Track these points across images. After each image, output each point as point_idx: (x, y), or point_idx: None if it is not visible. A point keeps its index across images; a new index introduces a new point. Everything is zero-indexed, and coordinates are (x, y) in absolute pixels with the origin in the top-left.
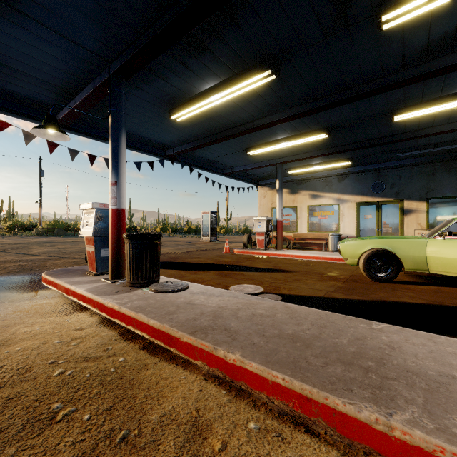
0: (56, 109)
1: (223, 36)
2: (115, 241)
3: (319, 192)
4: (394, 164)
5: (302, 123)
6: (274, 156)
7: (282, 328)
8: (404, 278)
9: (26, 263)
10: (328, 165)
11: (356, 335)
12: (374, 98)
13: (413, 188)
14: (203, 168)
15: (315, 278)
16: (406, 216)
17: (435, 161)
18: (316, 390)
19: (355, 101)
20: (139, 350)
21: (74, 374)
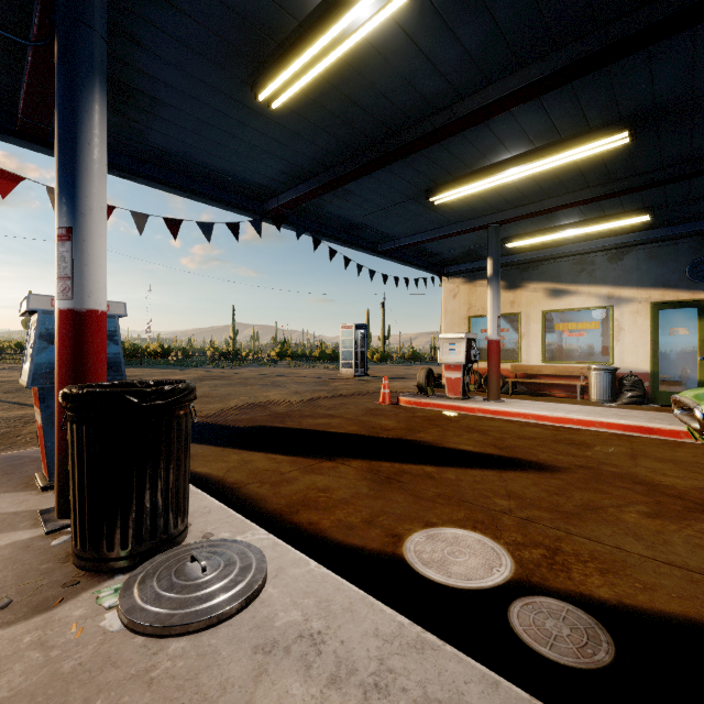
0: (8, 95)
1: None
2: None
3: (567, 284)
4: None
5: (572, 105)
6: (484, 207)
7: None
8: None
9: None
10: (597, 225)
11: None
12: None
13: None
14: (340, 241)
15: (639, 503)
16: None
17: None
18: None
19: None
20: None
21: None
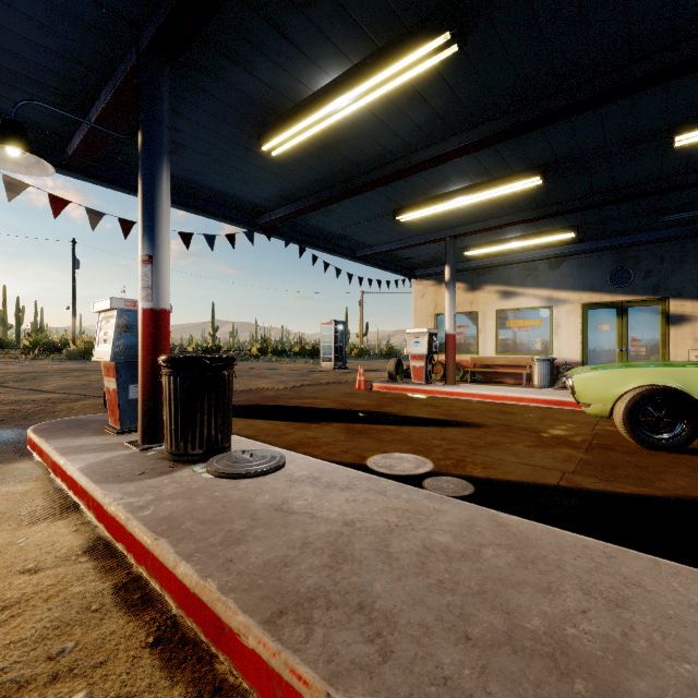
0: (61, 138)
1: None
2: (148, 371)
3: (516, 287)
4: (651, 237)
5: (497, 157)
6: (442, 224)
7: (510, 604)
8: None
9: (22, 407)
10: (535, 239)
11: None
12: (642, 100)
13: (685, 277)
14: (322, 248)
15: (527, 441)
16: (673, 326)
17: None
18: None
19: (607, 102)
20: (142, 652)
21: None
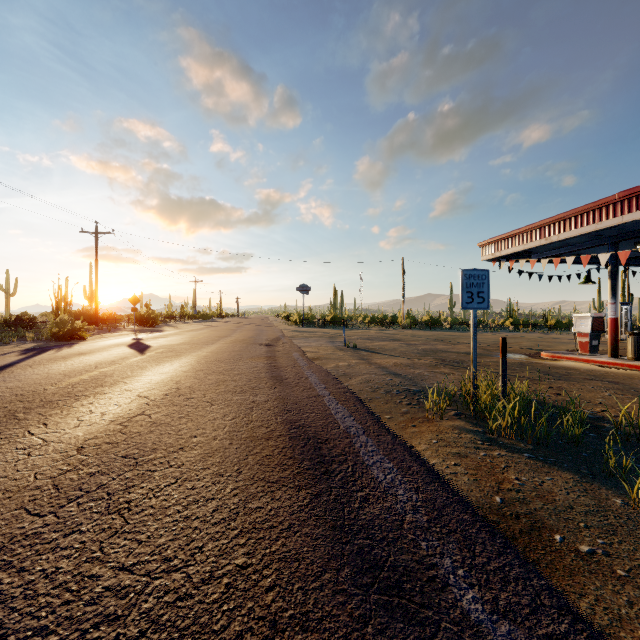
0: (536, 253)
1: None
2: (613, 336)
3: None
4: None
5: None
6: None
7: None
8: None
9: (495, 348)
10: None
11: None
12: None
13: None
14: (638, 265)
15: None
16: None
17: None
18: None
19: None
20: None
21: None
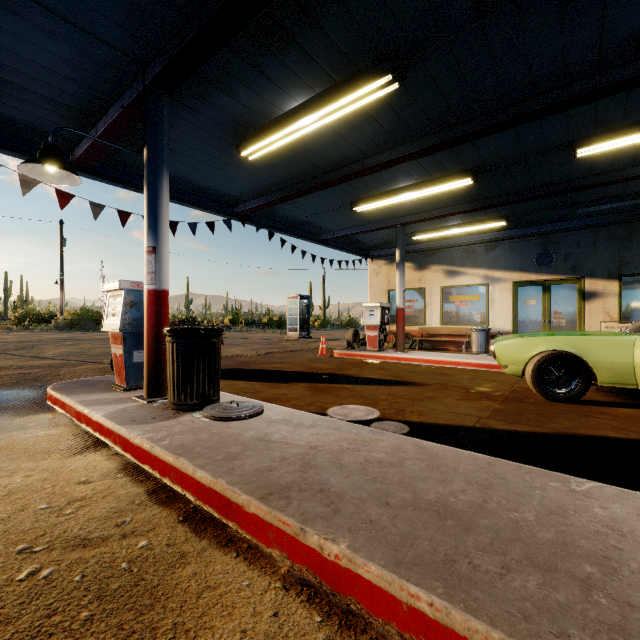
0: (70, 143)
1: (317, 18)
2: (152, 339)
3: (457, 267)
4: (570, 225)
5: (436, 162)
6: (392, 213)
7: (417, 488)
8: (594, 396)
9: (31, 371)
10: (472, 227)
11: (548, 505)
12: (548, 121)
13: (598, 260)
14: (289, 233)
15: (457, 396)
16: (588, 301)
17: (633, 219)
18: (499, 636)
19: (519, 124)
20: (176, 524)
21: (54, 576)
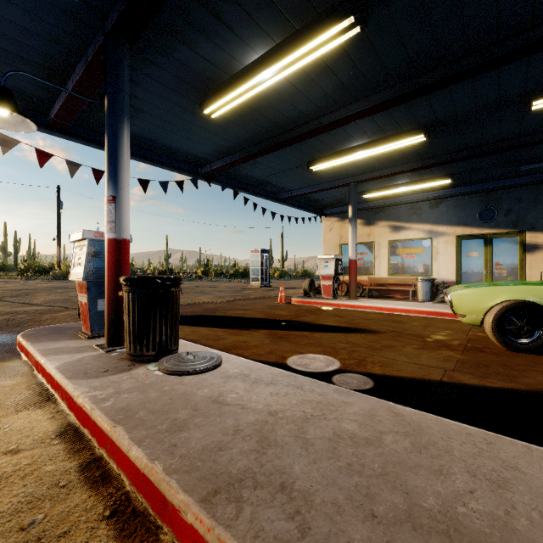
0: (45, 105)
1: None
2: (112, 288)
3: (404, 223)
4: (511, 183)
5: (390, 119)
6: (346, 173)
7: (408, 485)
8: None
9: (16, 317)
10: (419, 185)
11: None
12: (507, 72)
13: (538, 214)
14: (251, 192)
15: (415, 344)
16: (529, 253)
17: None
18: None
19: (479, 73)
20: (99, 523)
21: None
